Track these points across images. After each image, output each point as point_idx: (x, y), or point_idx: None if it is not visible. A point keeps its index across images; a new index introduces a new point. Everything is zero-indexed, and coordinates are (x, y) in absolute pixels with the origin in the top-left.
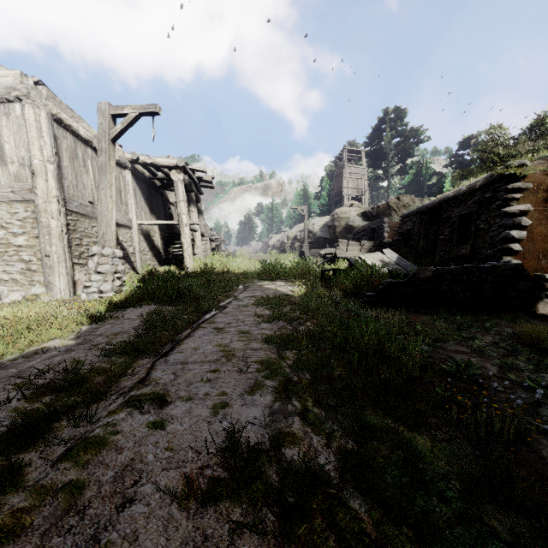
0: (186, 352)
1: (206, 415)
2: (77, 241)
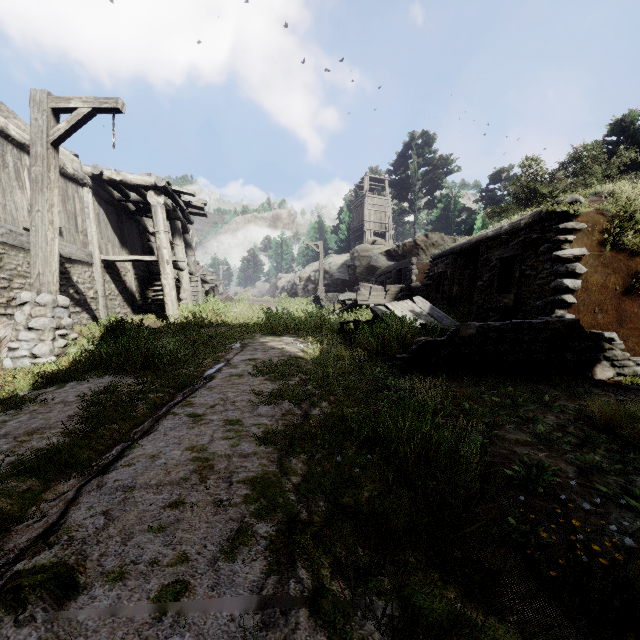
0: (137, 464)
1: (140, 623)
2: (3, 283)
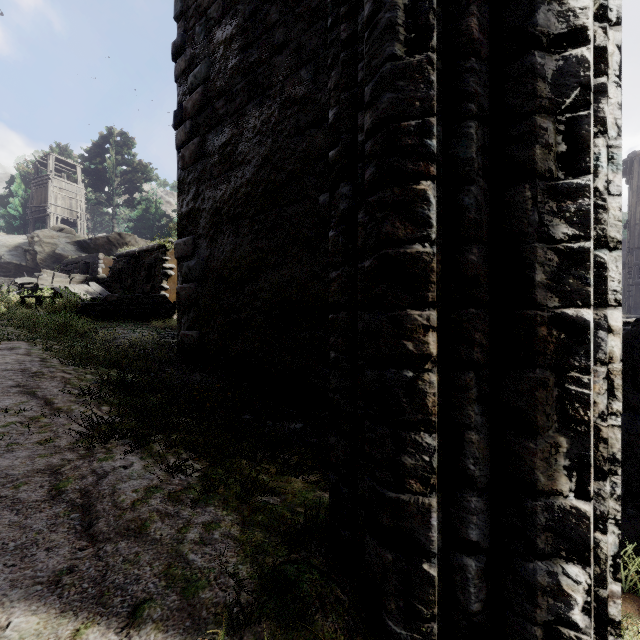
0: None
1: None
2: None
